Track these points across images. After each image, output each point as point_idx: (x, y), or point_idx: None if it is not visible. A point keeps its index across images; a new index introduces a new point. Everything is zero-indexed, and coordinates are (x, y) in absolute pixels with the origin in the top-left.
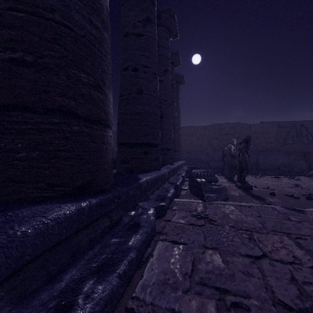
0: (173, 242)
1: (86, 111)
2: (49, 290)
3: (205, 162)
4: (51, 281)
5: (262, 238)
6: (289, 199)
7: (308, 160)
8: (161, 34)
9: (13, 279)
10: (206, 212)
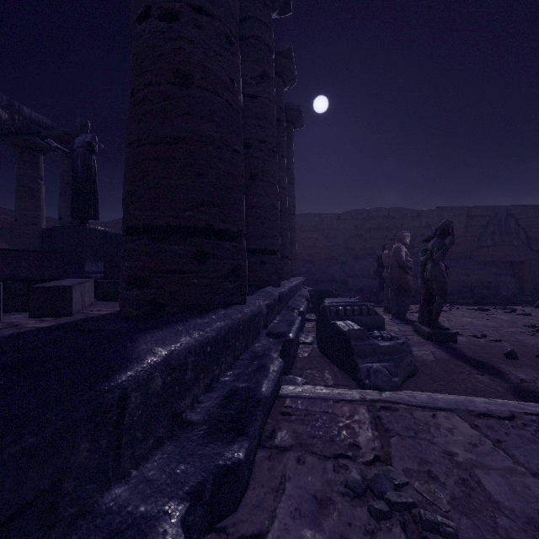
0: None
1: None
2: None
3: (340, 280)
4: None
5: None
6: None
7: (518, 276)
8: None
9: None
10: (390, 457)
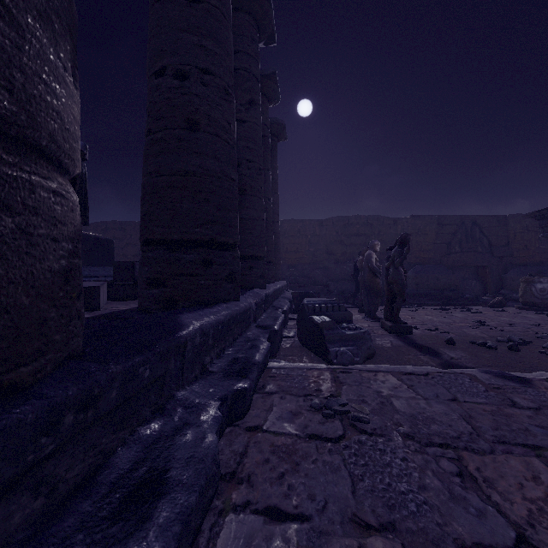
0: (270, 513)
1: None
2: None
3: (322, 284)
4: None
5: (489, 469)
6: (482, 352)
7: (482, 280)
8: (242, 29)
9: None
10: (340, 394)
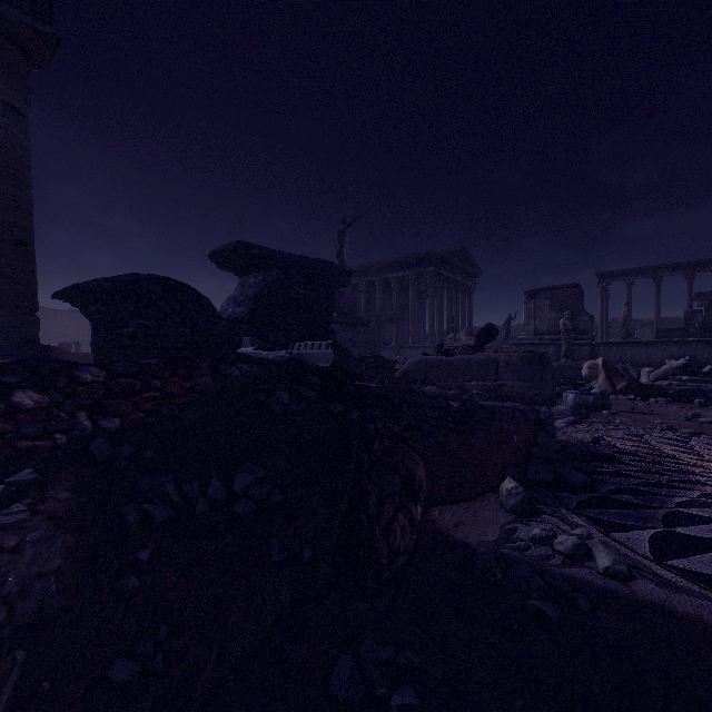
0: None
1: None
2: None
3: None
4: None
5: None
6: None
7: None
8: None
9: None
10: None
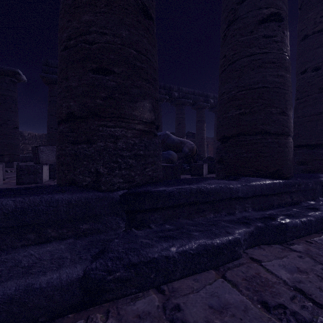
0: None
1: (275, 129)
2: (262, 212)
3: None
4: (262, 210)
5: None
6: None
7: None
8: None
9: (252, 199)
10: None
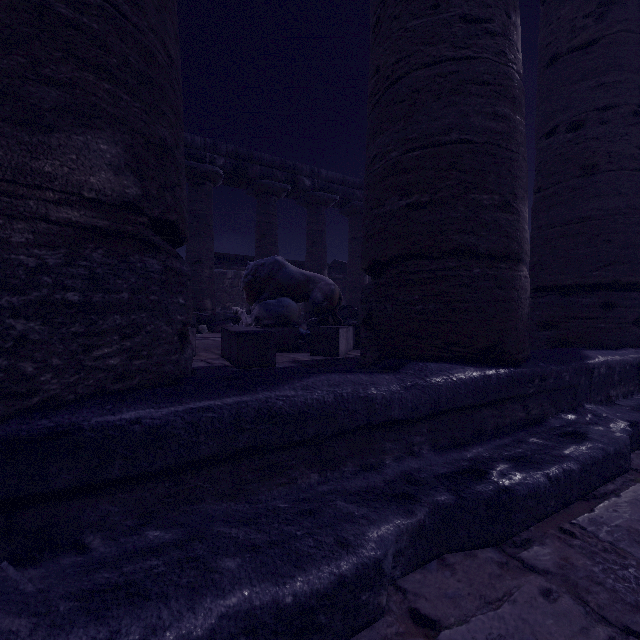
0: None
1: (490, 245)
2: (457, 453)
3: None
4: (457, 448)
5: None
6: None
7: None
8: None
9: (431, 422)
10: None
